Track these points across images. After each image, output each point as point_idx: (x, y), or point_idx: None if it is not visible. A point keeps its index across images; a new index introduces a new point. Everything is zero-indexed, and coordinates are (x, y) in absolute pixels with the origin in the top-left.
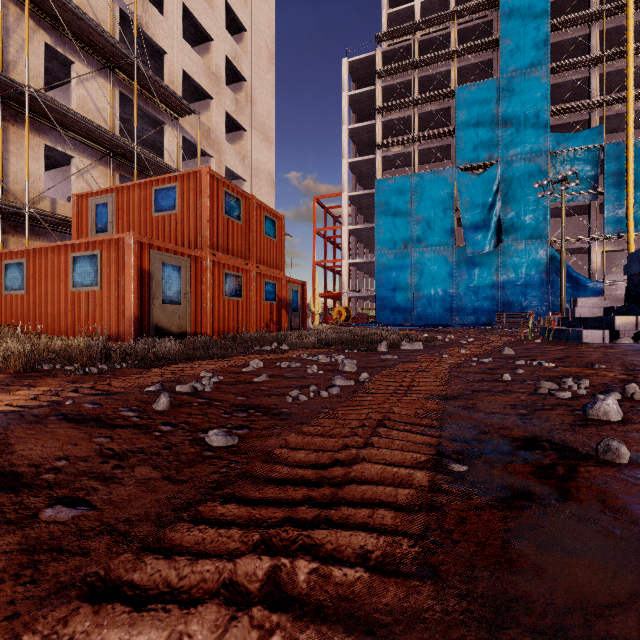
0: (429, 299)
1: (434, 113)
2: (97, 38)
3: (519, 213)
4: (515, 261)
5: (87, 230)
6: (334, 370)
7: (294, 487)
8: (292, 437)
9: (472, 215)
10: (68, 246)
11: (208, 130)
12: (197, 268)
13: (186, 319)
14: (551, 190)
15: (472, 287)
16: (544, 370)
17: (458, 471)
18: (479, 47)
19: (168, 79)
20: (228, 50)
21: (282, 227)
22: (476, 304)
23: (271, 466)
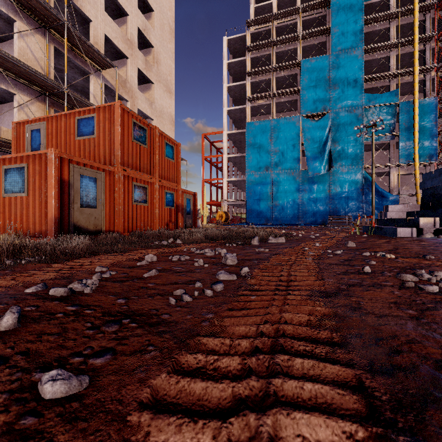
0: (283, 206)
1: (286, 77)
2: (34, 3)
3: (343, 148)
4: (341, 180)
5: (24, 150)
6: (218, 263)
7: None
8: (162, 379)
9: (312, 148)
10: (0, 160)
11: (124, 81)
12: (110, 180)
13: (101, 220)
14: (365, 132)
15: (312, 198)
16: (390, 261)
17: None
18: (317, 33)
19: (93, 40)
20: (140, 23)
21: (179, 152)
22: (315, 210)
23: None
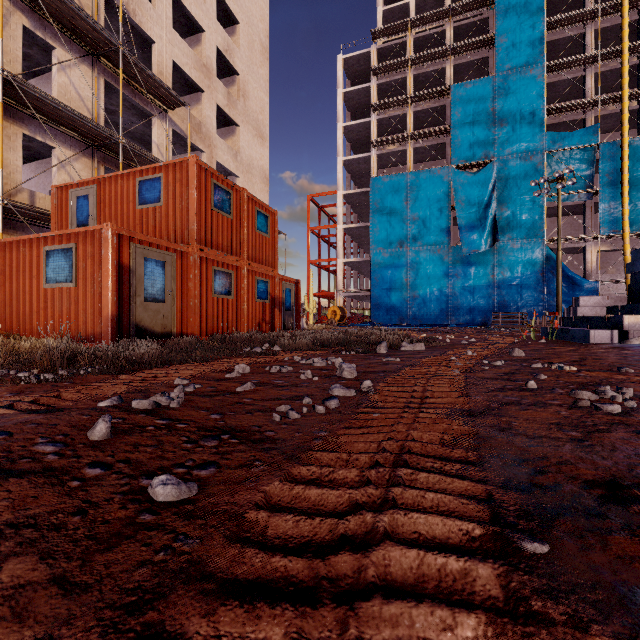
0: (425, 299)
1: (429, 111)
2: (79, 22)
3: (515, 212)
4: (511, 260)
5: (67, 224)
6: (331, 376)
7: (271, 607)
8: (275, 487)
9: (468, 214)
10: (41, 239)
11: (199, 124)
12: (183, 264)
13: (171, 318)
14: (548, 189)
15: (468, 287)
16: (568, 375)
17: (536, 555)
18: (475, 45)
19: (157, 69)
20: (220, 42)
21: (275, 223)
22: (472, 304)
23: (237, 551)
